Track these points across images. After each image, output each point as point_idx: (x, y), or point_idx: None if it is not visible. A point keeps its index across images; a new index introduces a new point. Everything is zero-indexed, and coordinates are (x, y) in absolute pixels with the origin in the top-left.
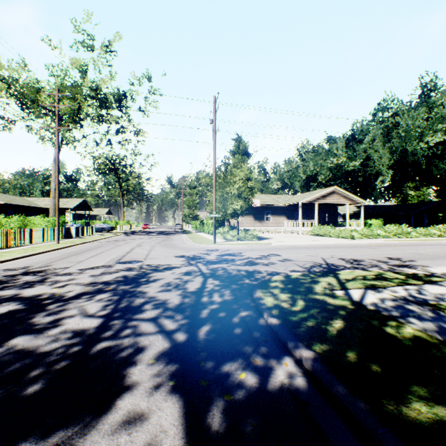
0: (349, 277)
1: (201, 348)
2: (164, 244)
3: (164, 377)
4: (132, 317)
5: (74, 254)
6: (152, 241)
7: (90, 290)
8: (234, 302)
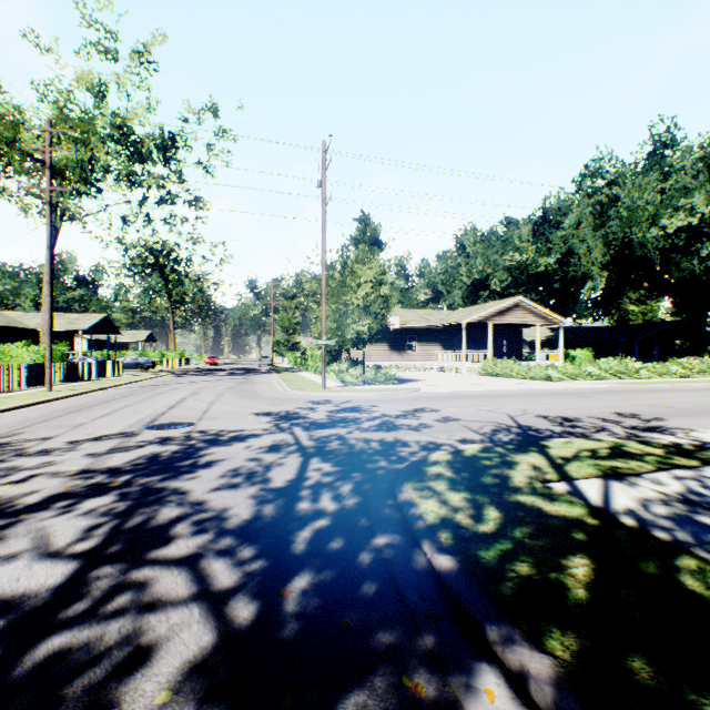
0: (567, 453)
1: (286, 647)
2: (238, 392)
3: None
4: (145, 556)
5: (74, 410)
6: (220, 386)
7: (74, 489)
8: (361, 513)
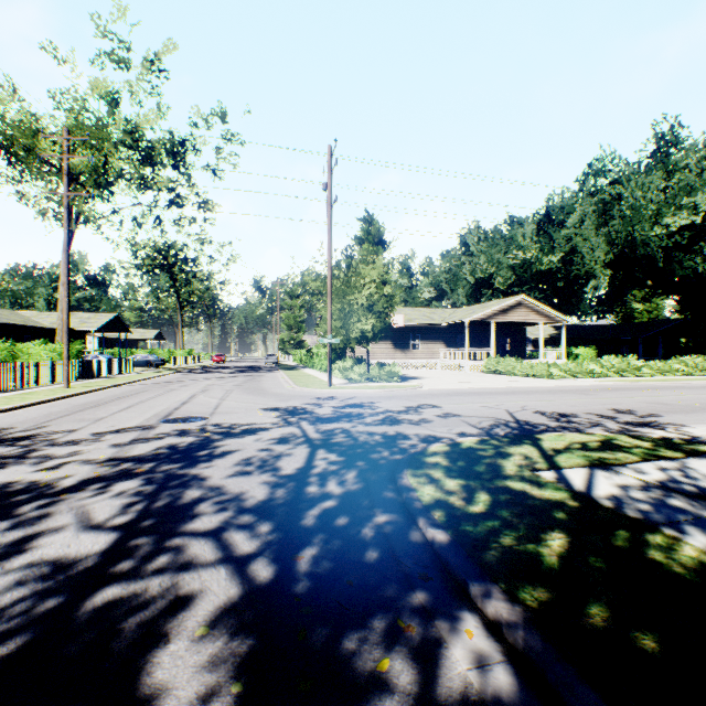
0: (559, 446)
1: (300, 598)
2: (246, 389)
3: (221, 672)
4: (175, 529)
5: (92, 405)
6: (228, 383)
7: (105, 474)
8: (364, 496)
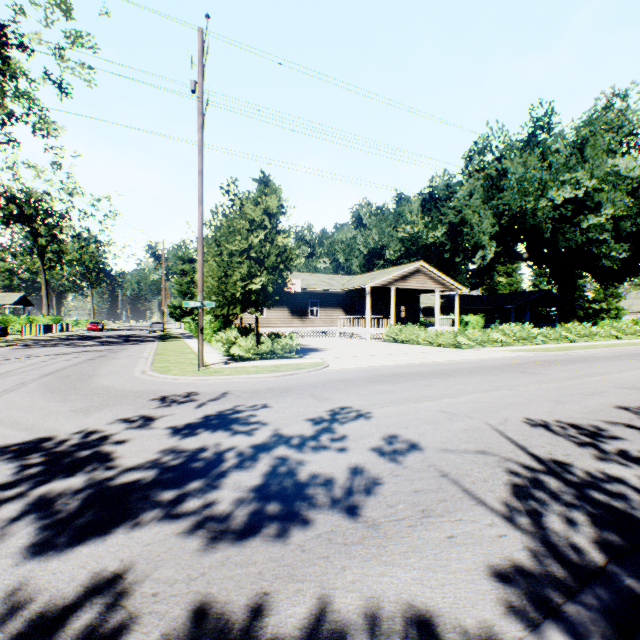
0: None
1: None
2: (61, 377)
3: None
4: None
5: None
6: (51, 364)
7: None
8: None
